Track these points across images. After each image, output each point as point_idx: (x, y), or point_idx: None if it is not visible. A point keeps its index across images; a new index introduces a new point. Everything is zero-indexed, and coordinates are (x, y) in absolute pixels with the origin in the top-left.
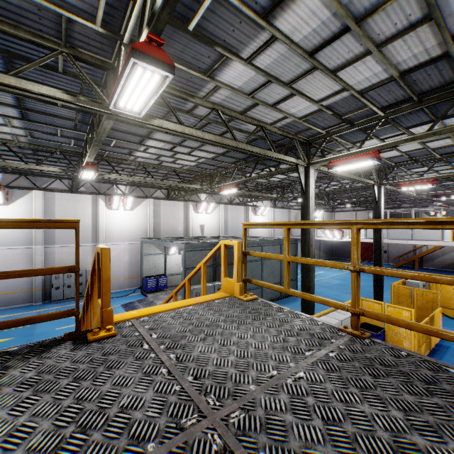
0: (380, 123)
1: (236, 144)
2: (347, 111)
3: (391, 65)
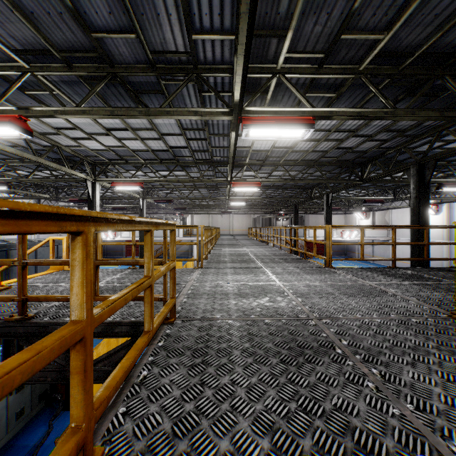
0: (143, 166)
1: (36, 158)
2: (125, 155)
3: (148, 146)
